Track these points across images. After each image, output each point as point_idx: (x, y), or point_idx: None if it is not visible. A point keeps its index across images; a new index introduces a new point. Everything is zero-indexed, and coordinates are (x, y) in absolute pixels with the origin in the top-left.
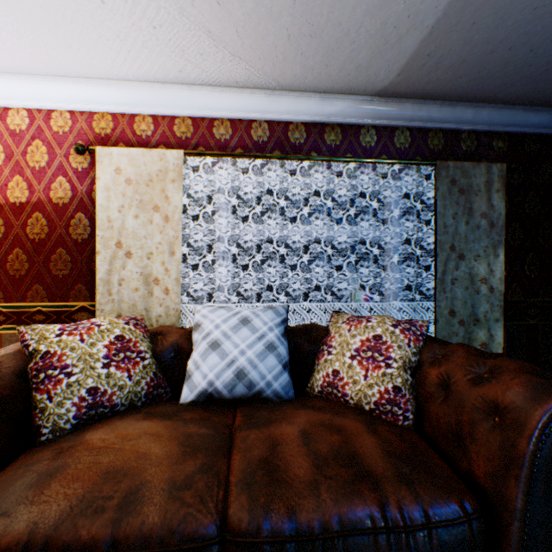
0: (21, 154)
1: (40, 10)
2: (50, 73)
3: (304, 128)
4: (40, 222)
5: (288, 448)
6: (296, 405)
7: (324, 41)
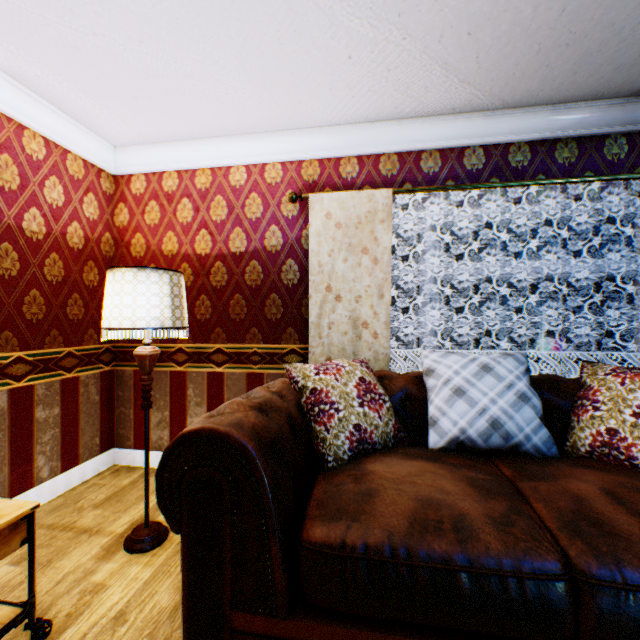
0: (240, 208)
1: (288, 77)
2: (269, 130)
3: (527, 148)
4: (255, 270)
5: (598, 504)
6: (568, 463)
7: (582, 47)
